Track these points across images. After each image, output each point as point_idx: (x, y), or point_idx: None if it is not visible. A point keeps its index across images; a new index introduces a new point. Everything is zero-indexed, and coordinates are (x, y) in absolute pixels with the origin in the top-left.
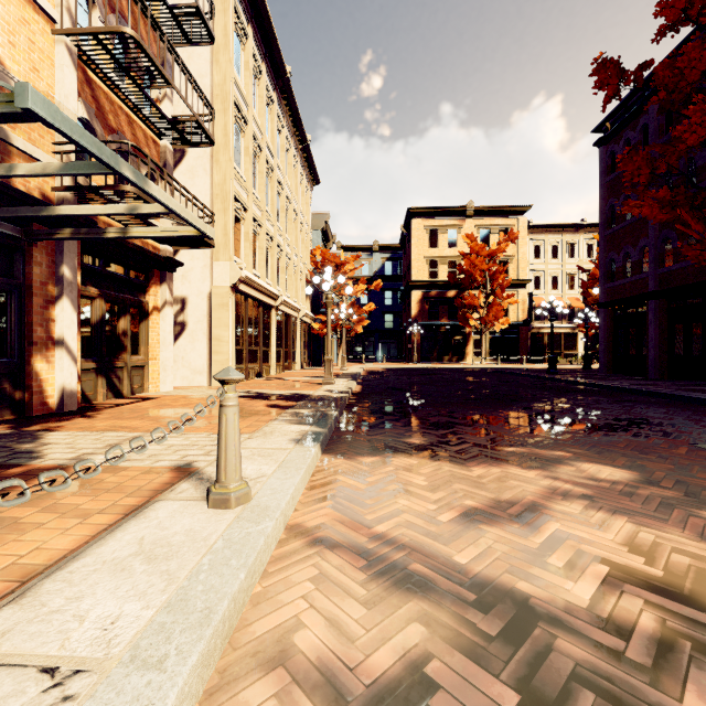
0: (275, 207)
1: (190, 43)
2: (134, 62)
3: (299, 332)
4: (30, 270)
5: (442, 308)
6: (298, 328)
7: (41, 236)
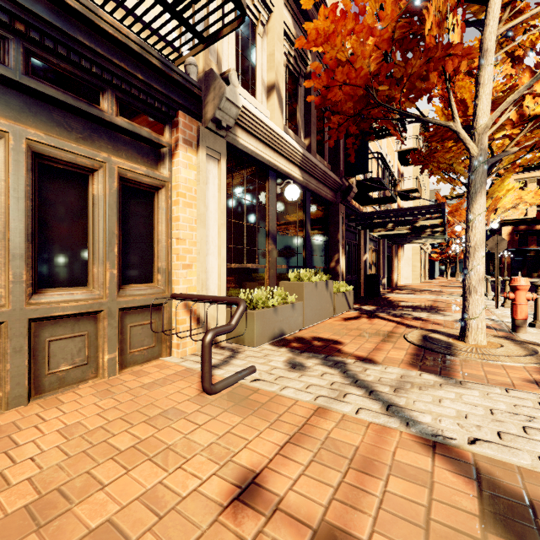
0: (423, 203)
1: (410, 165)
2: (411, 191)
3: (427, 260)
4: (392, 252)
5: (531, 237)
6: (426, 257)
7: (398, 244)
